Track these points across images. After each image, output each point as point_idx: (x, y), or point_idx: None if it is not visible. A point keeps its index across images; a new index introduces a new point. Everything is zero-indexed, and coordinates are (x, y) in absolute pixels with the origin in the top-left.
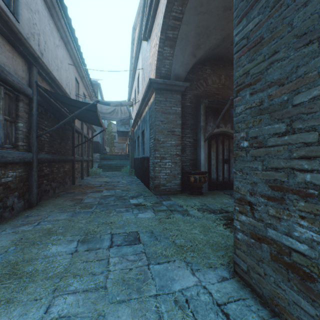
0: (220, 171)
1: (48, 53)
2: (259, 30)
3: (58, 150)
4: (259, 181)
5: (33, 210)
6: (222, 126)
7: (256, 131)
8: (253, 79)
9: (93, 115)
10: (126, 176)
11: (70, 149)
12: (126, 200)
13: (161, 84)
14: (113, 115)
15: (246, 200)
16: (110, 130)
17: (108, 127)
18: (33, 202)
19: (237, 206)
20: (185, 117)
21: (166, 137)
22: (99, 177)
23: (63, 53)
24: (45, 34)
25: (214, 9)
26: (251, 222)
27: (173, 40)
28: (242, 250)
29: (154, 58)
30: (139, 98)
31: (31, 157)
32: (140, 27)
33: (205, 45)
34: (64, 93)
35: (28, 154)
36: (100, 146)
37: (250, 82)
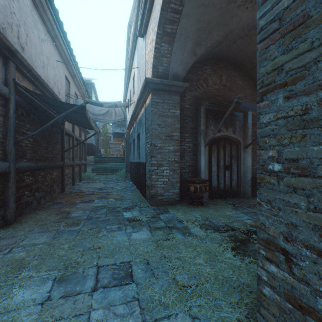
0: (221, 178)
1: (30, 48)
2: (301, 6)
3: (44, 156)
4: (302, 224)
5: (8, 230)
6: (224, 130)
7: (296, 151)
8: (291, 76)
9: (83, 117)
10: (121, 181)
11: (59, 154)
12: (119, 213)
13: (158, 84)
14: (106, 116)
15: (277, 245)
16: (105, 131)
17: (103, 128)
18: (9, 219)
19: (263, 249)
20: (184, 120)
21: (163, 142)
22: (92, 182)
23: (50, 48)
24: (26, 25)
25: (217, 1)
26: (287, 279)
27: (172, 35)
28: (270, 312)
29: (150, 55)
30: (135, 99)
31: (7, 166)
32: (136, 22)
33: (206, 42)
34: (50, 92)
35: (3, 163)
36: (94, 148)
37: (285, 81)
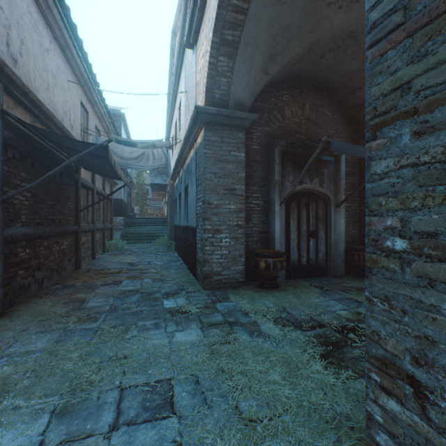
0: (304, 249)
1: (27, 60)
2: None
3: (49, 218)
4: (445, 340)
5: None
6: (307, 181)
7: (433, 220)
8: (425, 99)
9: (106, 162)
10: (162, 253)
11: (72, 215)
12: (158, 301)
13: (214, 115)
14: (141, 161)
15: (401, 370)
16: (141, 181)
17: (138, 178)
18: None
19: (376, 373)
20: (251, 167)
21: (221, 199)
22: (120, 255)
23: (59, 63)
24: (21, 27)
25: None
26: (418, 426)
27: (233, 45)
28: None
29: (203, 74)
30: (181, 137)
31: None
32: (182, 28)
33: (282, 55)
34: (58, 126)
35: None
36: (124, 206)
37: (413, 107)
